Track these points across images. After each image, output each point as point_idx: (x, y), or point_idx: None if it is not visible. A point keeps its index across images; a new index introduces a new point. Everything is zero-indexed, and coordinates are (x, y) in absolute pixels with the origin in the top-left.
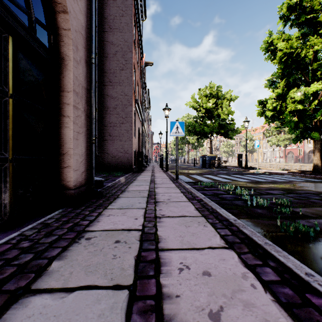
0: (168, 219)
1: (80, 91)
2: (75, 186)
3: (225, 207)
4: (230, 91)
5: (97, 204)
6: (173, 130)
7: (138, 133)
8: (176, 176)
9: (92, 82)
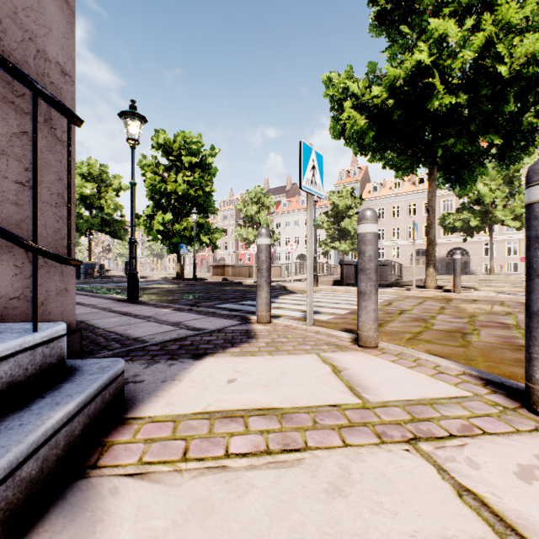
0: None
1: None
2: None
3: None
4: (119, 177)
5: None
6: None
7: None
8: None
9: None
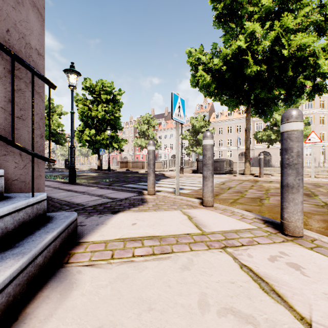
0: None
1: None
2: None
3: None
4: (61, 106)
5: None
6: None
7: None
8: None
9: None
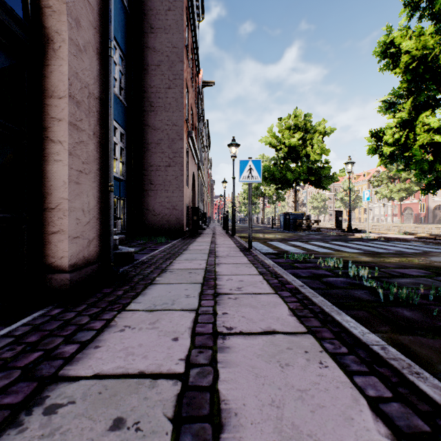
0: (241, 340)
1: (84, 99)
2: (74, 266)
3: (339, 303)
4: (323, 122)
5: (111, 299)
6: (244, 173)
7: (193, 181)
8: (249, 245)
9: (110, 88)
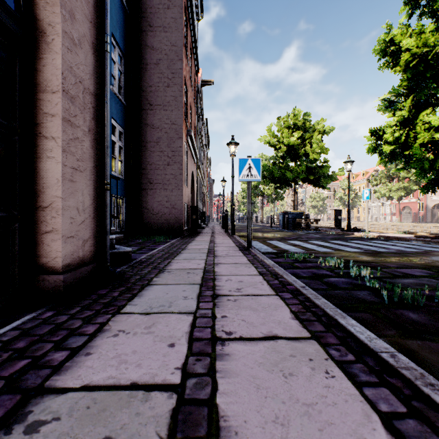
0: (241, 346)
1: (79, 95)
2: (68, 266)
3: (342, 305)
4: (322, 121)
5: (106, 301)
6: (243, 171)
7: (192, 180)
8: (248, 244)
9: (106, 84)
